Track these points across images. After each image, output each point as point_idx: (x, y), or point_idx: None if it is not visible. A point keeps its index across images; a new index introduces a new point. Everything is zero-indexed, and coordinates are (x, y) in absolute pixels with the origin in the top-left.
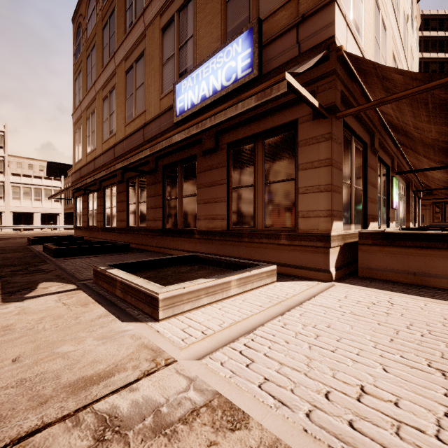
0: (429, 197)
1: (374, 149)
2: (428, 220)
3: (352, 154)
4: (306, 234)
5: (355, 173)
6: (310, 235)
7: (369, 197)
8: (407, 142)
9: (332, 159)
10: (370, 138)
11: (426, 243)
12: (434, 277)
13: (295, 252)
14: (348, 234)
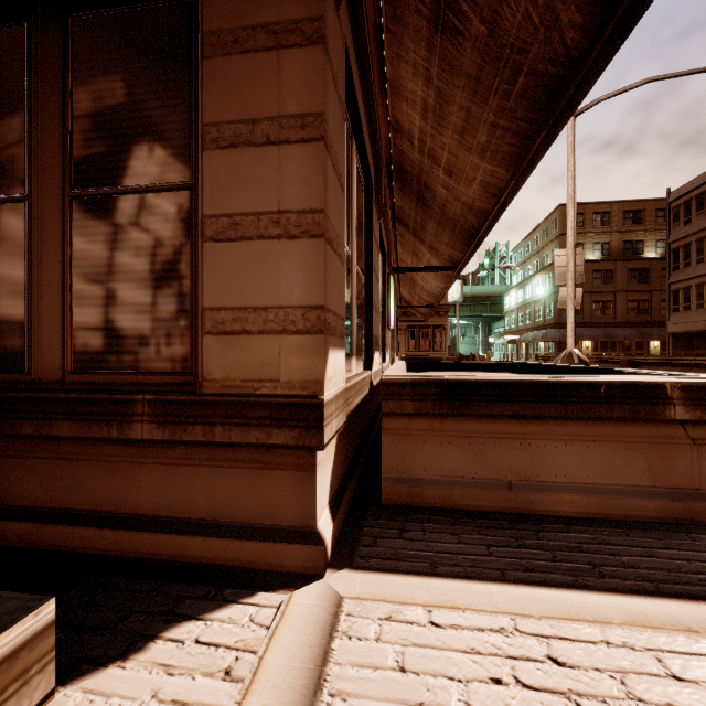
0: (405, 318)
1: (381, 202)
2: (404, 348)
3: (353, 182)
4: (235, 400)
5: (356, 233)
6: (248, 403)
7: (374, 298)
8: (414, 215)
9: (325, 122)
10: (375, 174)
11: (534, 407)
12: (549, 490)
13: (193, 468)
14: (354, 384)
